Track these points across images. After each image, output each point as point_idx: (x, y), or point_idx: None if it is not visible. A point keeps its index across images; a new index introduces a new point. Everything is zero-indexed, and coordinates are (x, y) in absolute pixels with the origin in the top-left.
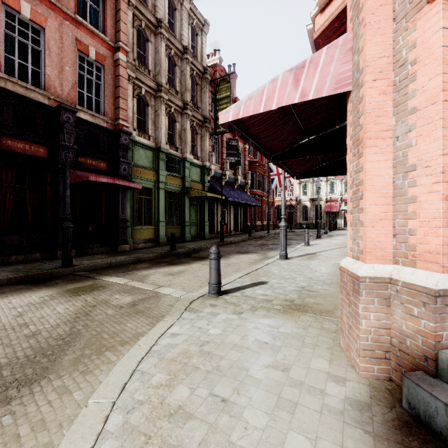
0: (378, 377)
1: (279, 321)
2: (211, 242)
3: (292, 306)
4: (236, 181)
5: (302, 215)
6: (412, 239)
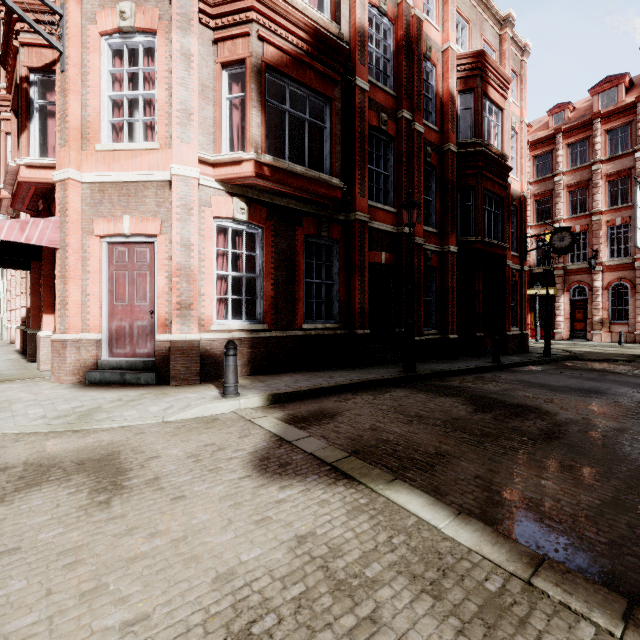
0: (76, 382)
1: None
2: None
3: None
4: None
5: None
6: (89, 322)
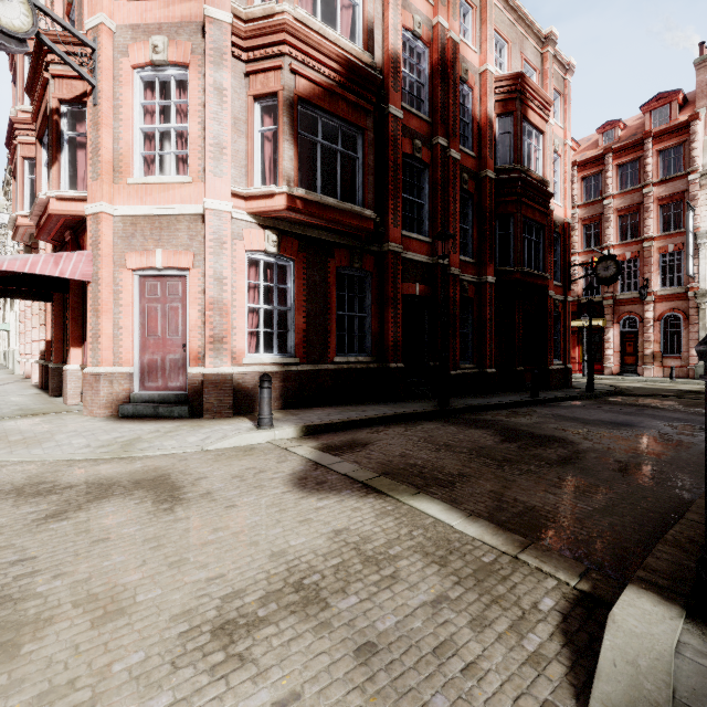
0: (108, 415)
1: (33, 419)
2: None
3: (30, 415)
4: None
5: None
6: (122, 355)
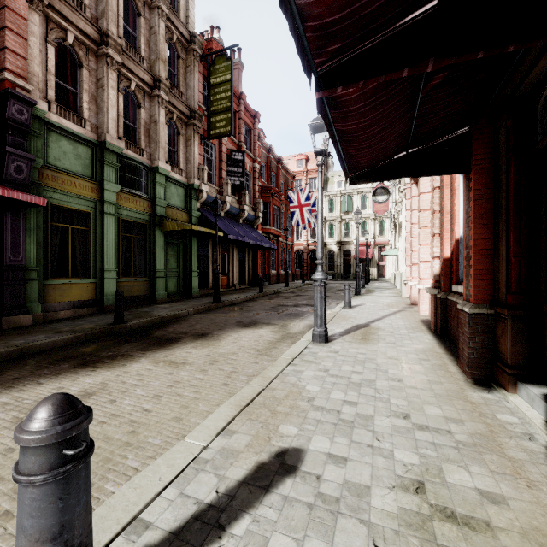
0: None
1: None
2: (199, 303)
3: None
4: (242, 213)
5: (327, 263)
6: None
